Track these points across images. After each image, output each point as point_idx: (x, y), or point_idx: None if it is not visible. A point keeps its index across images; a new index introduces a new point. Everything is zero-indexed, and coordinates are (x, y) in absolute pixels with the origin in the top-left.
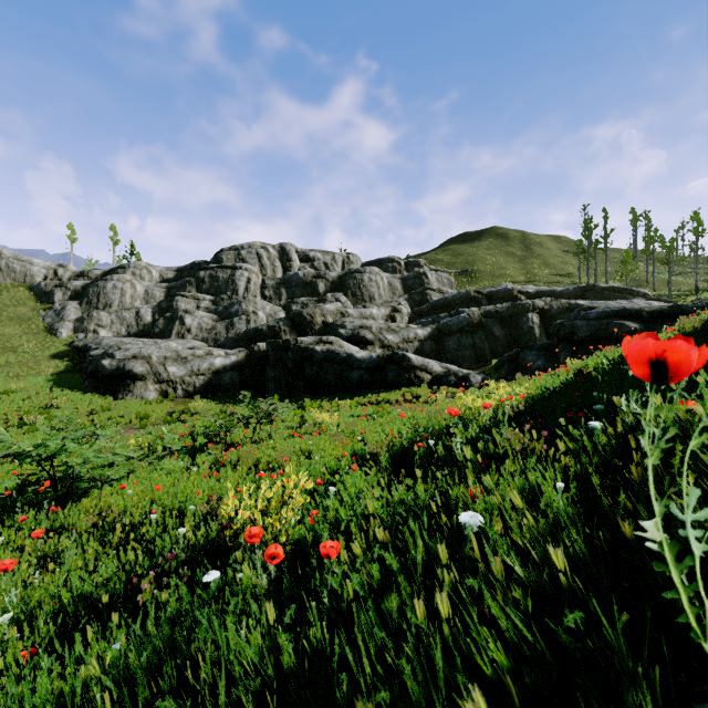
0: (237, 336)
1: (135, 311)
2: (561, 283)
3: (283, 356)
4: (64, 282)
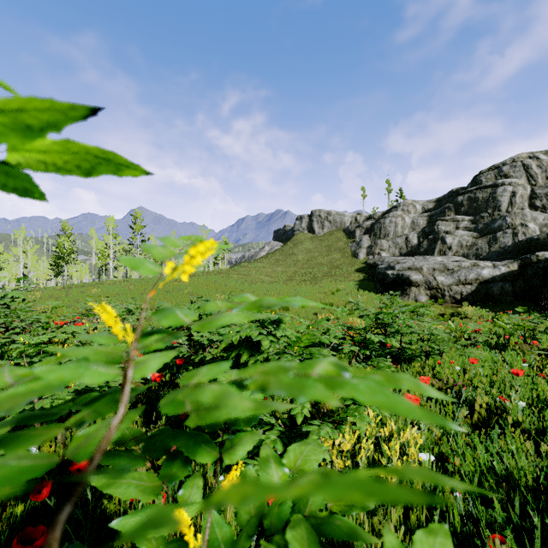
0: (502, 250)
1: (404, 237)
2: None
3: None
4: (360, 224)
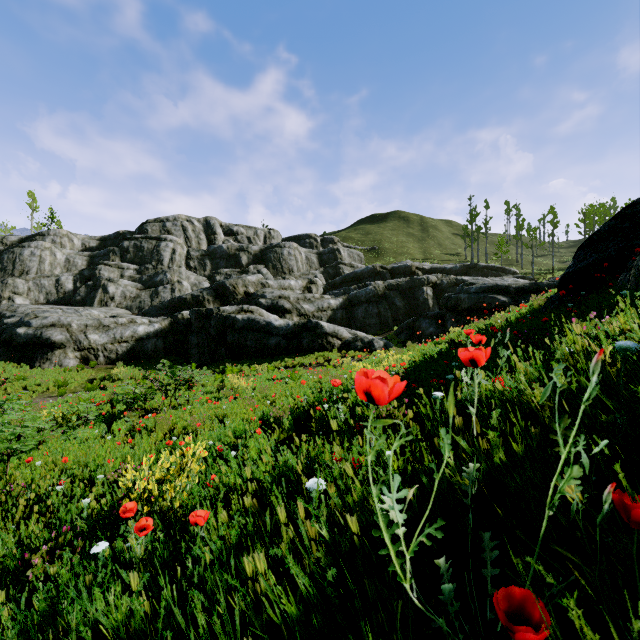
0: (161, 305)
1: (55, 279)
2: (451, 261)
3: (206, 324)
4: None
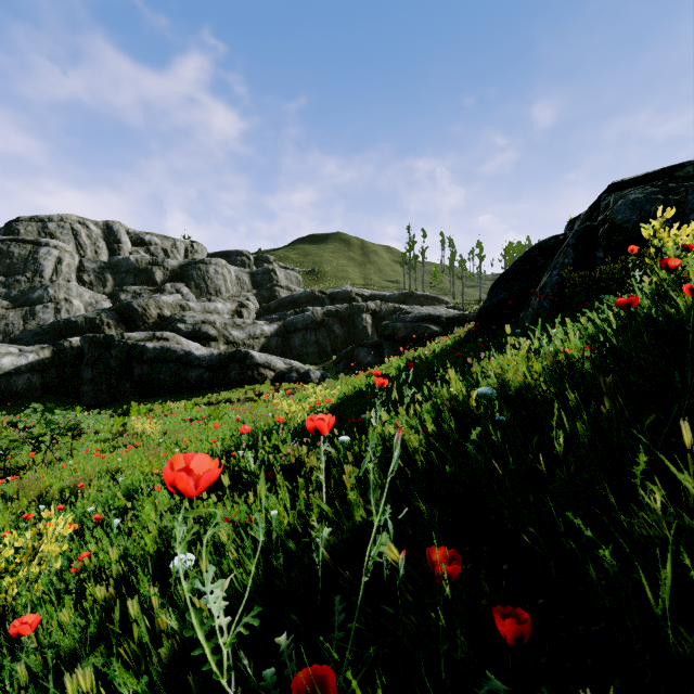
0: (40, 329)
1: None
2: (391, 288)
3: (105, 354)
4: None
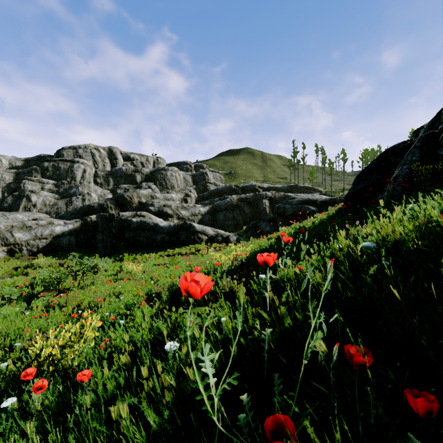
0: (74, 210)
1: None
2: (281, 183)
3: (109, 225)
4: None
